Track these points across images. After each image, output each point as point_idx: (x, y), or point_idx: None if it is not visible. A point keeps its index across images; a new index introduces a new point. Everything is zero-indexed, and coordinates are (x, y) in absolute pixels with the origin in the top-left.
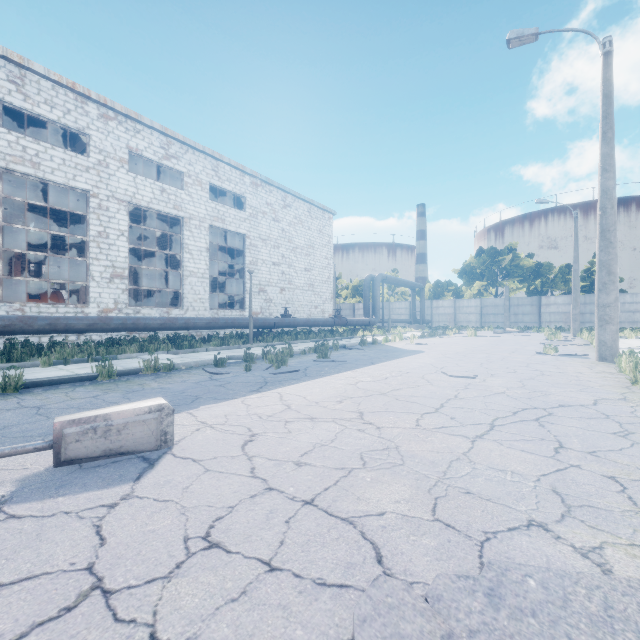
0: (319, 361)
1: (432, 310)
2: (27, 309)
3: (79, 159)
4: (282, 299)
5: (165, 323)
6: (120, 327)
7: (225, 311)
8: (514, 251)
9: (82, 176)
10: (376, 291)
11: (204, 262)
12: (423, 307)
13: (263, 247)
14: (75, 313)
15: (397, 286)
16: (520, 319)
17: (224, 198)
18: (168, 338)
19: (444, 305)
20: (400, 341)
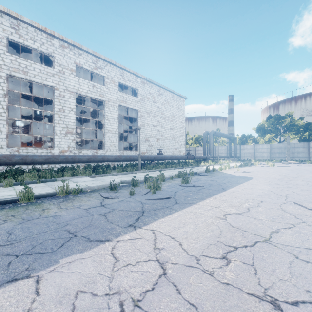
0: (183, 186)
1: (240, 150)
2: (21, 150)
3: (49, 69)
4: (158, 145)
5: (90, 158)
6: (64, 161)
7: (127, 151)
8: (291, 116)
9: (50, 78)
10: (210, 140)
11: (116, 125)
12: (235, 149)
13: (147, 116)
14: (46, 152)
15: (219, 138)
16: (296, 155)
17: (127, 92)
18: (94, 166)
19: (247, 148)
20: (228, 169)
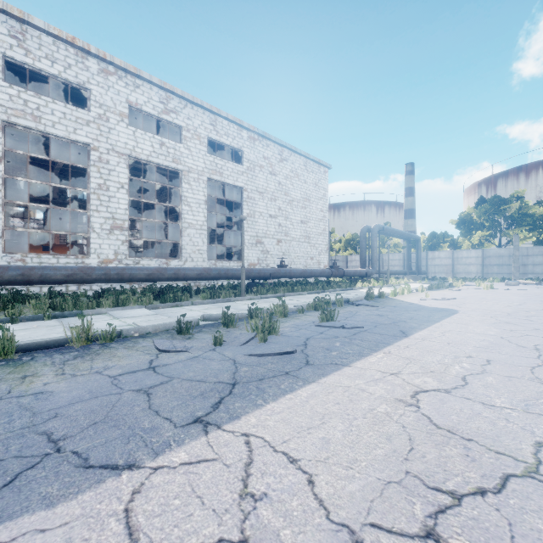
0: (323, 326)
1: (427, 261)
2: (28, 260)
3: (79, 113)
4: (279, 250)
5: (153, 273)
6: (103, 278)
7: (223, 262)
8: (522, 198)
9: (82, 130)
10: (373, 242)
11: (202, 214)
12: (419, 258)
13: (260, 200)
14: (76, 264)
15: (390, 238)
16: (530, 270)
17: (224, 156)
18: (162, 289)
19: (440, 256)
20: (408, 294)
